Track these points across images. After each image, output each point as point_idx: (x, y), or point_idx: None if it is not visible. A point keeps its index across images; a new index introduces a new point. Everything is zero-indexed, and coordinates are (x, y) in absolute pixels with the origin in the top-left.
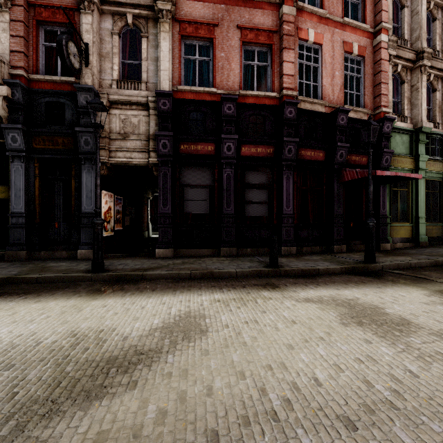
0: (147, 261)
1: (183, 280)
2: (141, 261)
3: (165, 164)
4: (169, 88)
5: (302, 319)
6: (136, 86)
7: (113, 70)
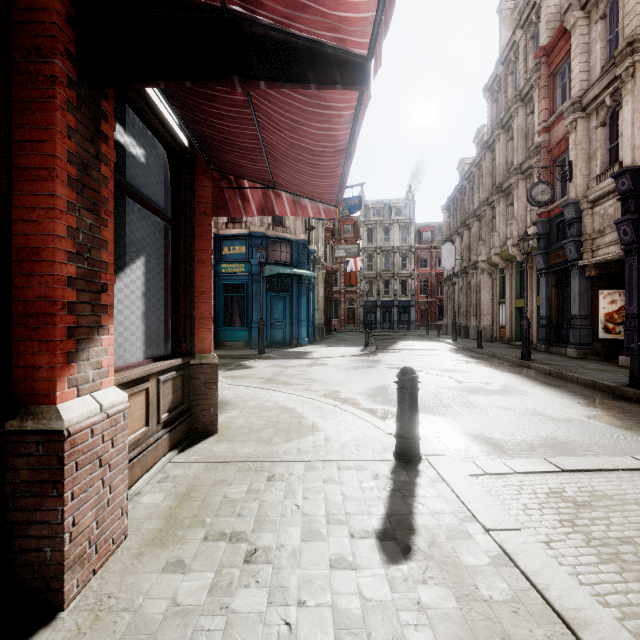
0: (584, 364)
1: (539, 373)
2: (581, 363)
3: (630, 253)
4: (633, 158)
5: (469, 381)
6: (611, 173)
7: (596, 167)
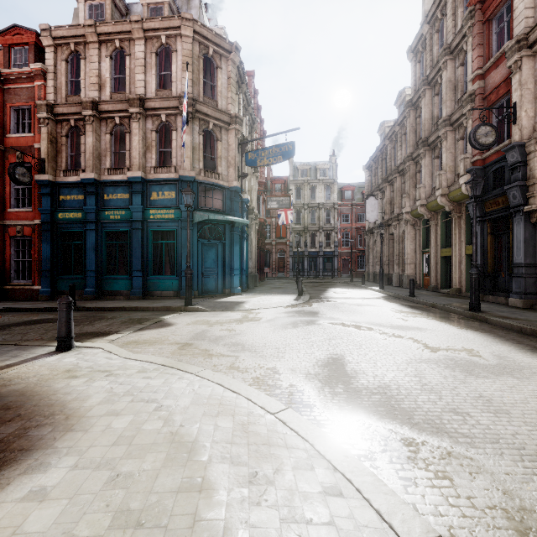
0: None
1: (506, 330)
2: None
3: None
4: None
5: (442, 347)
6: None
7: None
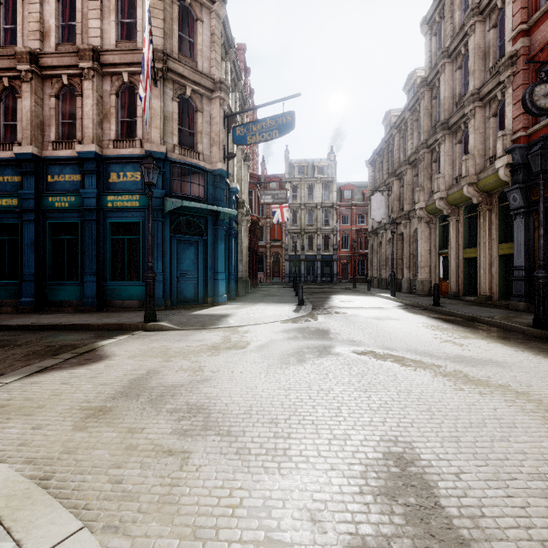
0: None
1: None
2: None
3: None
4: None
5: None
6: None
7: None
